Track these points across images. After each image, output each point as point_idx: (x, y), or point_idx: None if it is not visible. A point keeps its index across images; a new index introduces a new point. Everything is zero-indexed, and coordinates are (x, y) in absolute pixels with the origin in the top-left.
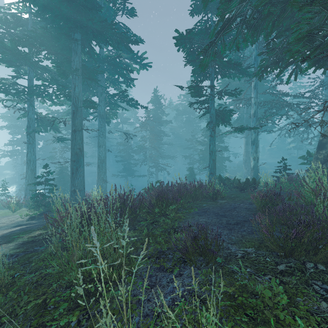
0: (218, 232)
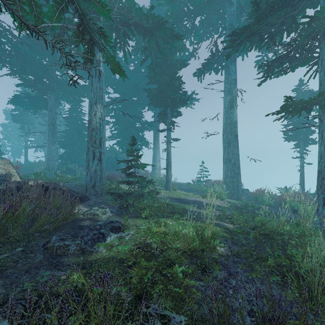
0: None
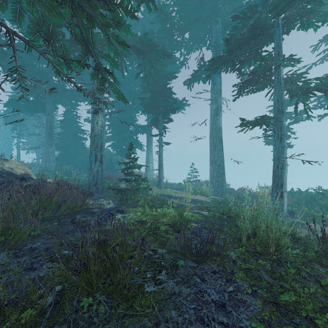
0: None
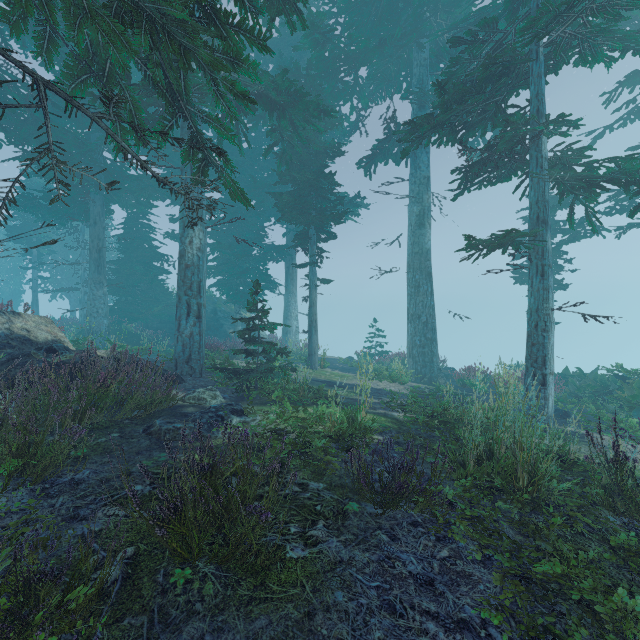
0: (402, 632)
